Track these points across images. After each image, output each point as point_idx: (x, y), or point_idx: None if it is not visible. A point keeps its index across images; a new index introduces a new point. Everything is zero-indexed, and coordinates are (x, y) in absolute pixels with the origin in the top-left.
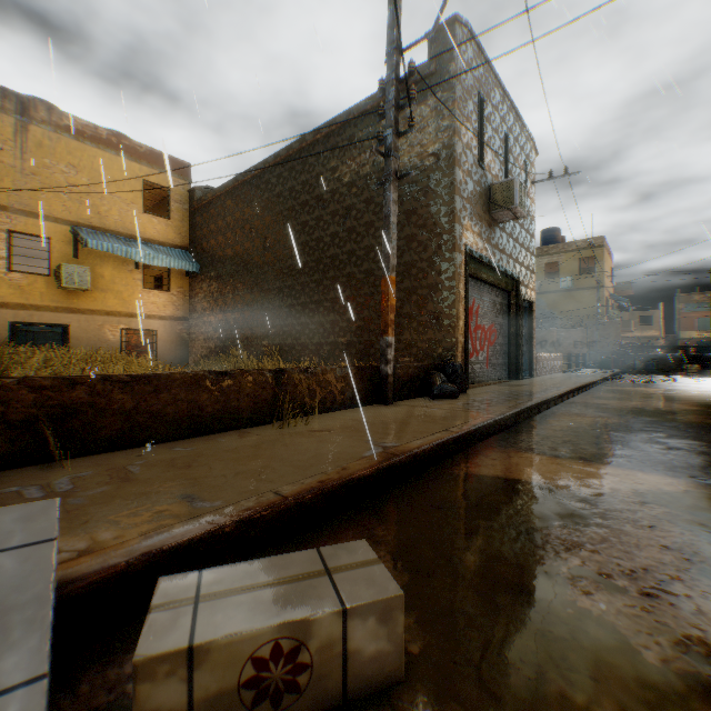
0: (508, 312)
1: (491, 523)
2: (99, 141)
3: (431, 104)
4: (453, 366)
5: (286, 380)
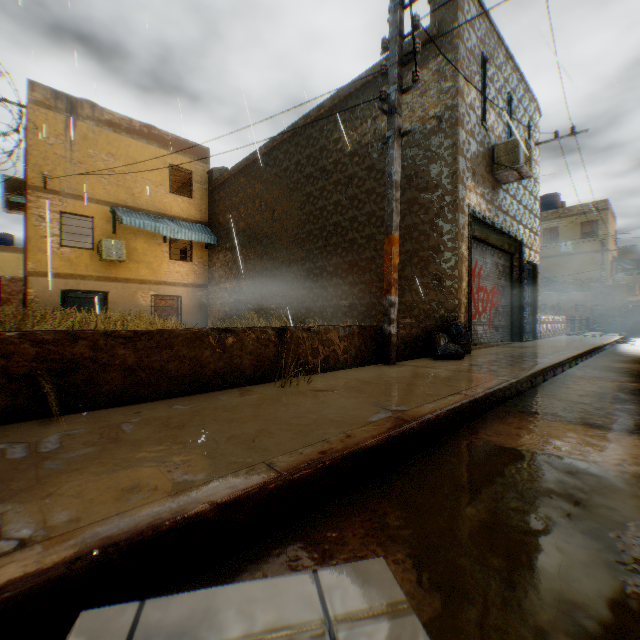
0: (510, 274)
1: (538, 517)
2: (133, 132)
3: (433, 68)
4: (457, 326)
5: (288, 338)
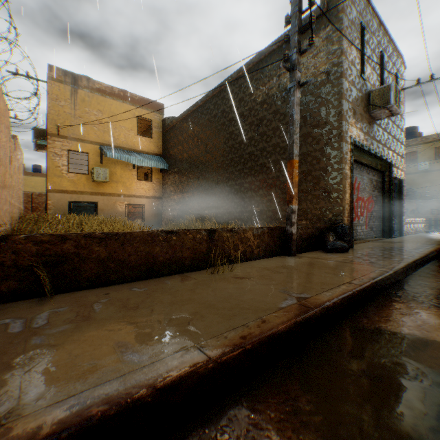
0: (381, 187)
1: (438, 409)
2: (113, 95)
3: (323, 36)
4: (342, 227)
5: (216, 237)
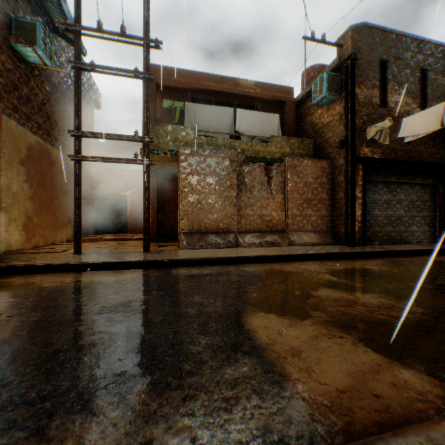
0: None
1: None
2: None
3: None
4: None
5: None
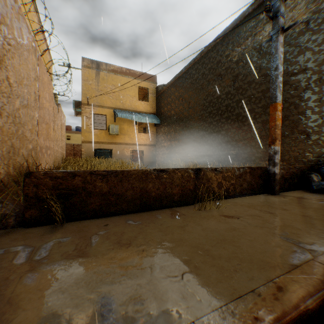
0: None
1: None
2: (122, 73)
3: None
4: None
5: (202, 175)
